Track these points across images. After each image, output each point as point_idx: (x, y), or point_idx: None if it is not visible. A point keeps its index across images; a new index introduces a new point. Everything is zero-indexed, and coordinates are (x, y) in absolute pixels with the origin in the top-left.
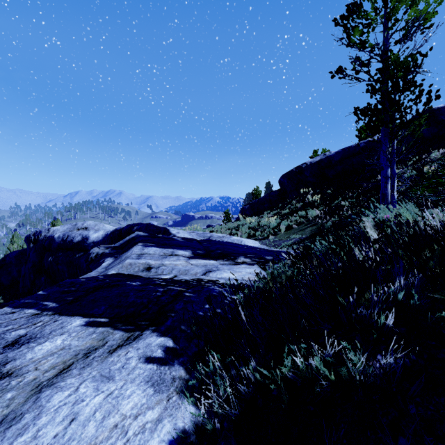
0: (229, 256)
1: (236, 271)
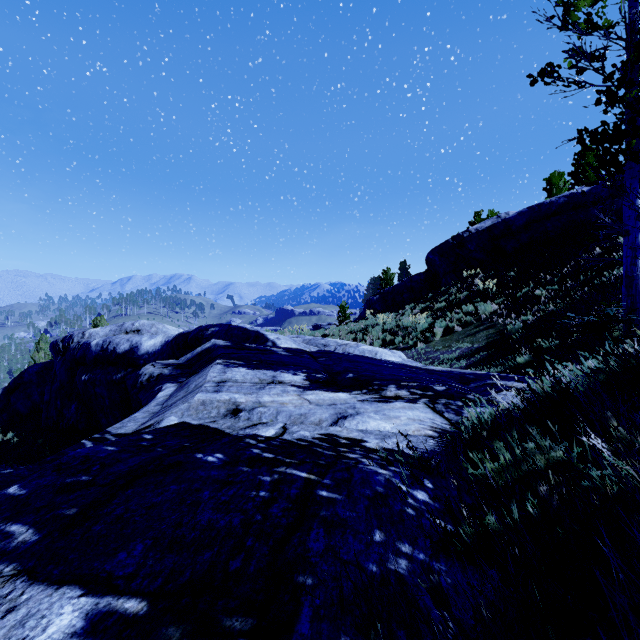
0: (370, 386)
1: (389, 416)
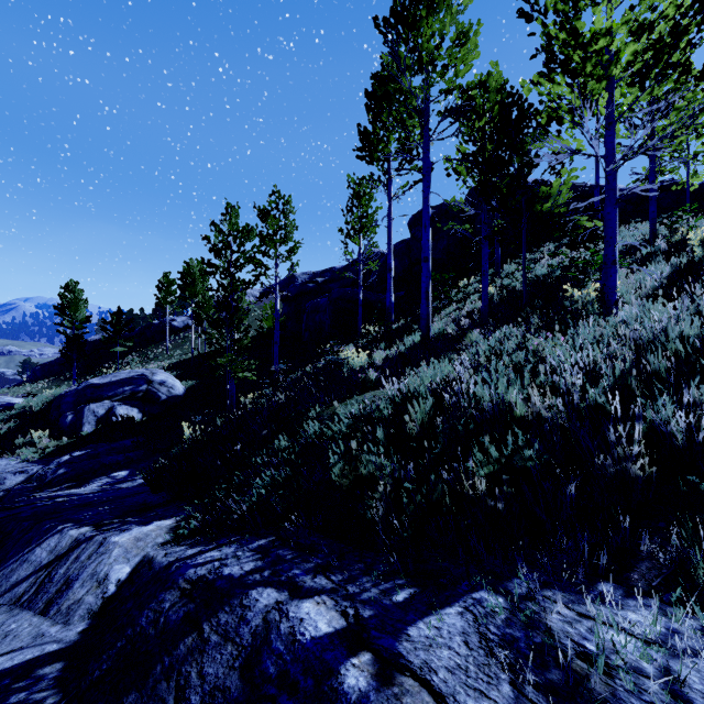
0: None
1: None
